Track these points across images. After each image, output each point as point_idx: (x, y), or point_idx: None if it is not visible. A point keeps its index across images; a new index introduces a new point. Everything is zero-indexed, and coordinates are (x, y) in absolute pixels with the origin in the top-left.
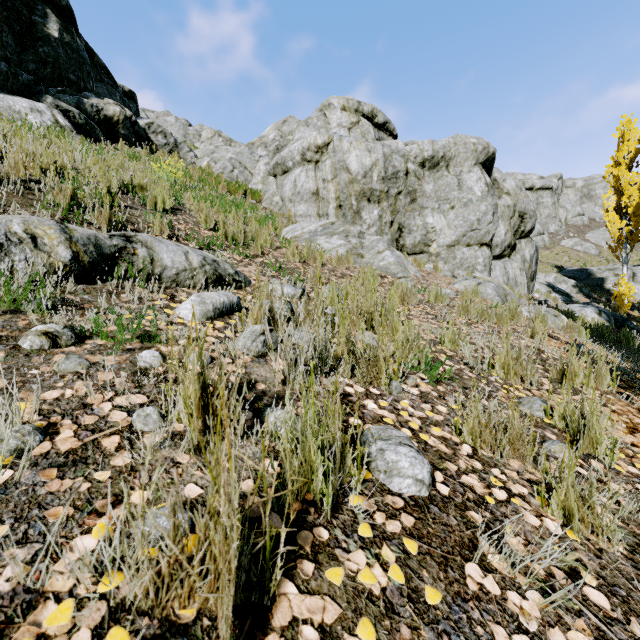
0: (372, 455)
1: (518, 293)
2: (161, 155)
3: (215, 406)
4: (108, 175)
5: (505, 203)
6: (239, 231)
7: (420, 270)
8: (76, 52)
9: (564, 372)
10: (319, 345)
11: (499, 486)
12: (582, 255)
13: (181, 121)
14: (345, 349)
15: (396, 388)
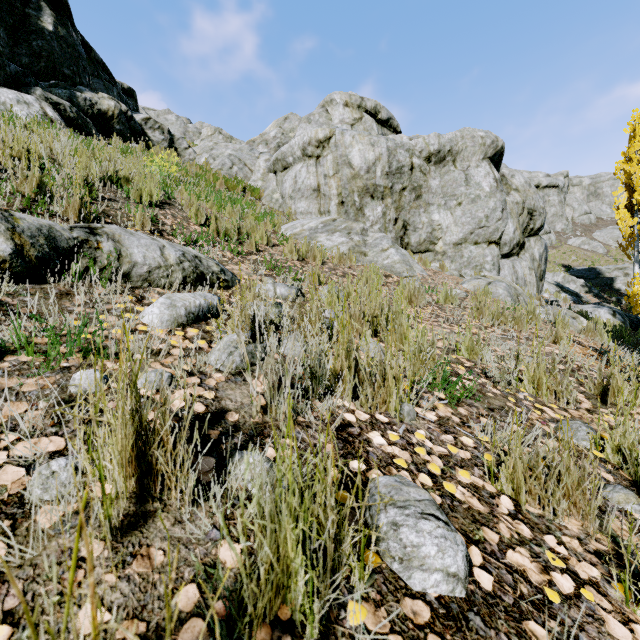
0: (381, 530)
1: (528, 293)
2: (157, 151)
3: (155, 458)
4: (90, 166)
5: (514, 200)
6: (232, 226)
7: (426, 269)
8: (71, 46)
9: (604, 387)
10: (312, 358)
11: (560, 567)
12: (590, 254)
13: (182, 119)
14: (344, 364)
15: (409, 414)
